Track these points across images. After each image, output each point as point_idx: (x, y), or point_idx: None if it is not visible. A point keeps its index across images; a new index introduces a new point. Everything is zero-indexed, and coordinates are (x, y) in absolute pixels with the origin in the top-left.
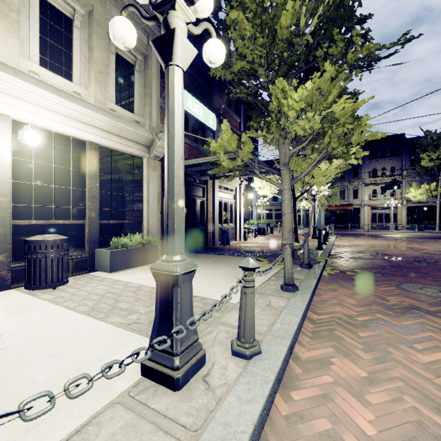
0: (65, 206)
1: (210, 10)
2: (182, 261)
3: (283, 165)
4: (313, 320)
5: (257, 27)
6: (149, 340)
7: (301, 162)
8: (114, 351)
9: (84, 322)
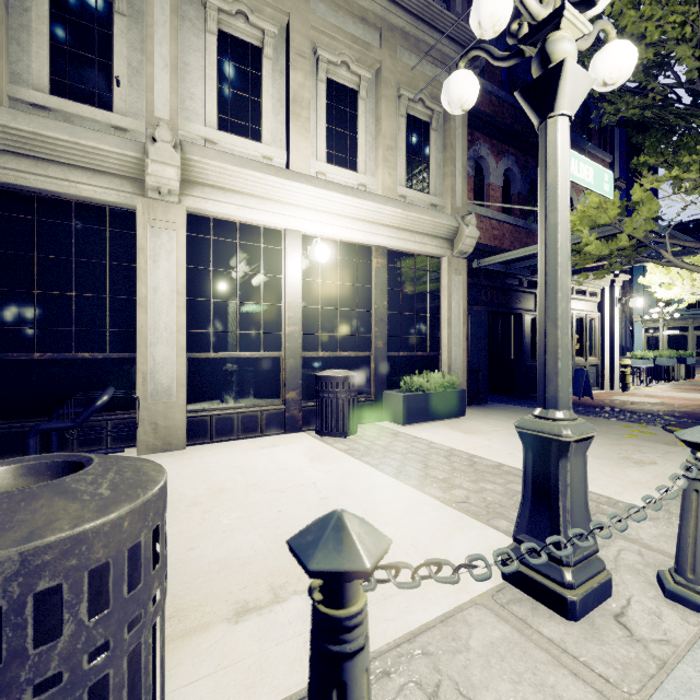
0: (350, 333)
1: None
2: (571, 420)
3: None
4: None
5: None
6: (514, 531)
7: None
8: (450, 534)
9: (396, 487)
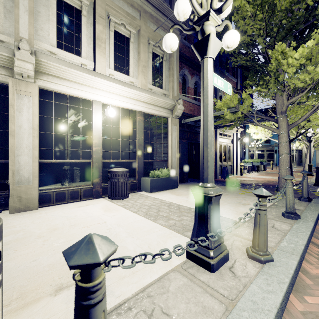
0: (126, 151)
1: (229, 11)
2: (213, 187)
3: (280, 113)
4: (318, 245)
5: (257, 7)
6: (191, 236)
7: (296, 109)
8: (166, 240)
9: (144, 221)
